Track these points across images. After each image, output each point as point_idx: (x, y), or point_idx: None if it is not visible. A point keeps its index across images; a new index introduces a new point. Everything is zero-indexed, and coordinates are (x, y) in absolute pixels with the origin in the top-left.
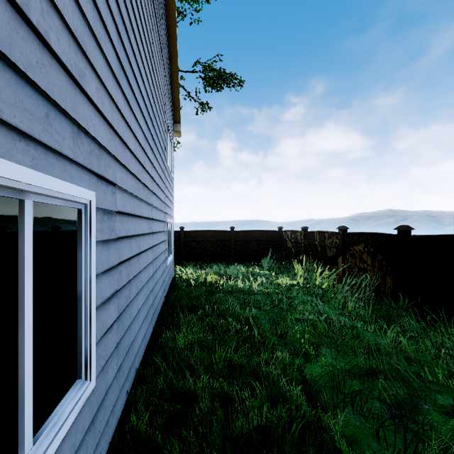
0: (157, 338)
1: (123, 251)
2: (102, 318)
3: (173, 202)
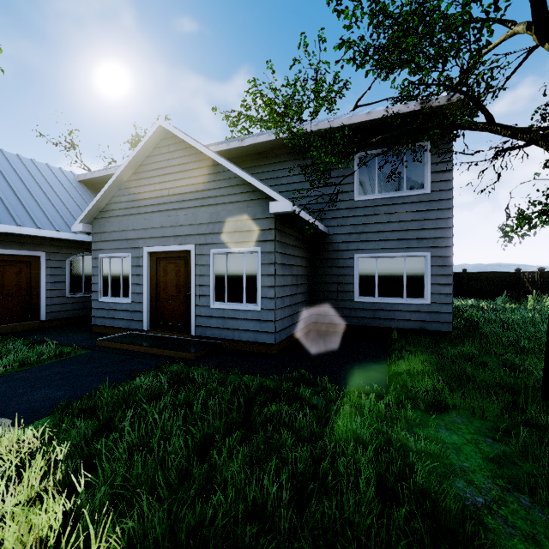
0: None
1: None
2: None
3: None
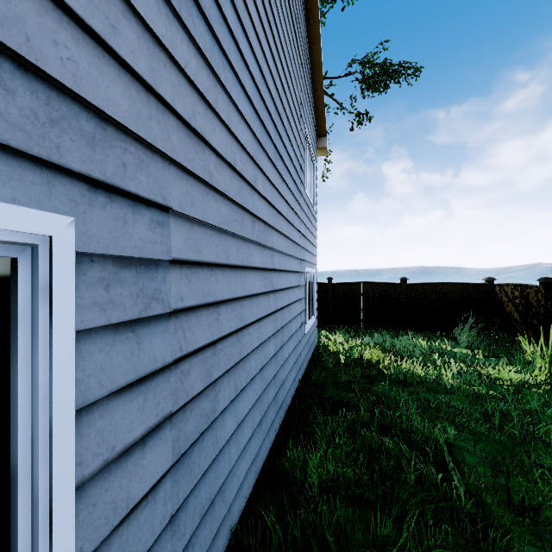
0: (278, 456)
1: (192, 333)
2: (112, 492)
3: (316, 245)
